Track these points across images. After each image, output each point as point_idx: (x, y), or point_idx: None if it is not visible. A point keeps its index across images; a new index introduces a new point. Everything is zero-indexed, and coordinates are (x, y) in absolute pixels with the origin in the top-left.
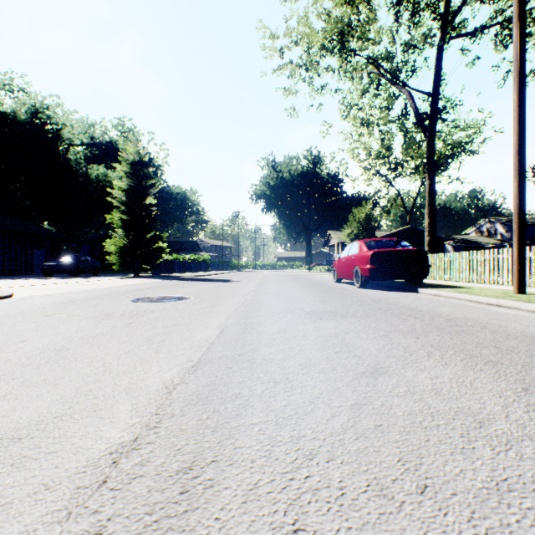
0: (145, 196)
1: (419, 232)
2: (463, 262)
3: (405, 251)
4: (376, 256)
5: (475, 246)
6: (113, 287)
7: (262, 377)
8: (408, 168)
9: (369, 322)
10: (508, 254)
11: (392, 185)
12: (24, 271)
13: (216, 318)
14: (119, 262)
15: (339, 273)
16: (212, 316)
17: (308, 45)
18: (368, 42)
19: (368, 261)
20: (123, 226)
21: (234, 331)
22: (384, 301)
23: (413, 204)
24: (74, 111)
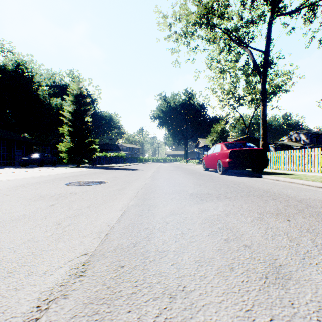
0: (84, 116)
1: (253, 139)
2: (287, 157)
3: (252, 150)
4: (233, 153)
5: (287, 147)
6: (59, 173)
7: (155, 285)
8: (246, 100)
9: (240, 203)
10: (318, 152)
11: (237, 111)
12: (9, 163)
13: (121, 199)
14: (68, 157)
15: (207, 165)
16: (119, 197)
17: (186, 22)
18: (224, 18)
19: (227, 156)
20: (70, 135)
21: (133, 213)
22: (243, 184)
23: (249, 122)
24: (42, 65)
